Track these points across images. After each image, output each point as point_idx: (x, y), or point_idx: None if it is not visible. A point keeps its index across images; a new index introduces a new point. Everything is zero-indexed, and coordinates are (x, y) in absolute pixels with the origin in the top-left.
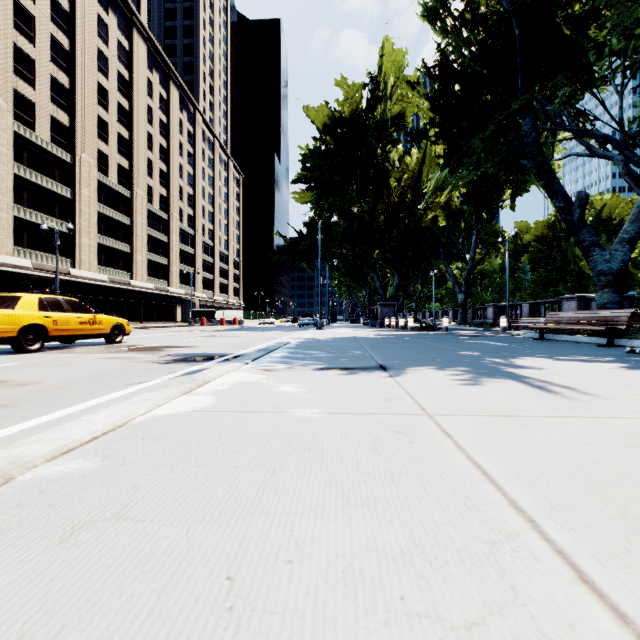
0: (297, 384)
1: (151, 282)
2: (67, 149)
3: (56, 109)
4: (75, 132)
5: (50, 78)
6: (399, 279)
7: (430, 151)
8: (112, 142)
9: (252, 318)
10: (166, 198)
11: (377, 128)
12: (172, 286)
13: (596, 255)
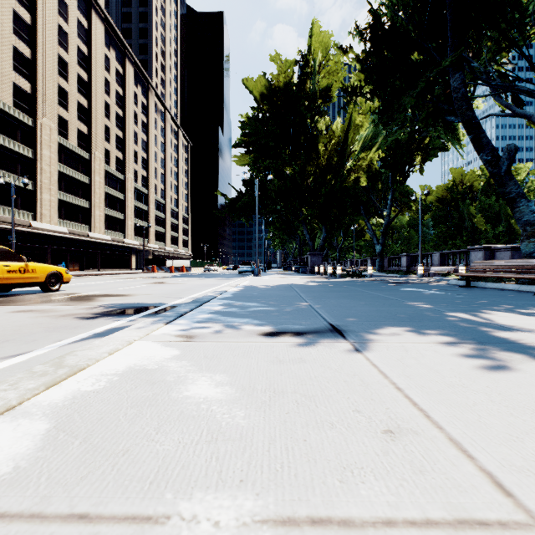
0: (221, 374)
1: (108, 234)
2: (29, 113)
3: (18, 77)
4: (36, 98)
5: (12, 48)
6: (326, 232)
7: (353, 120)
8: (72, 109)
9: (198, 266)
10: (122, 161)
11: (307, 99)
12: (127, 238)
13: (522, 206)
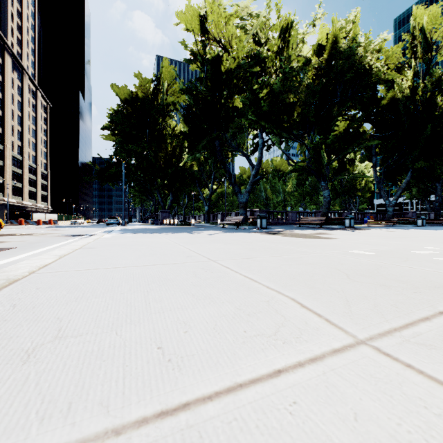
0: (131, 235)
1: None
2: None
3: None
4: None
5: None
6: (173, 197)
7: None
8: None
9: (64, 219)
10: None
11: (159, 109)
12: None
13: (239, 196)
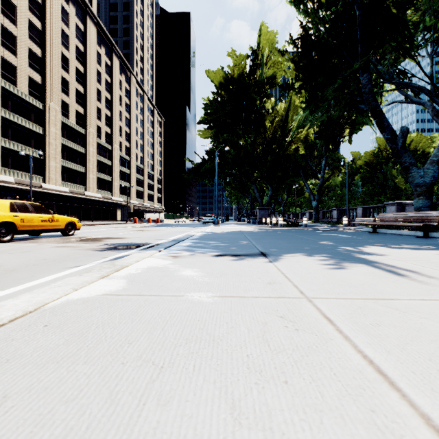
0: (196, 268)
1: (99, 193)
2: (40, 99)
3: (32, 71)
4: (45, 88)
5: (27, 49)
6: (272, 191)
7: (293, 102)
8: (72, 95)
9: (170, 218)
10: (110, 134)
11: (257, 85)
12: (114, 196)
13: (414, 172)
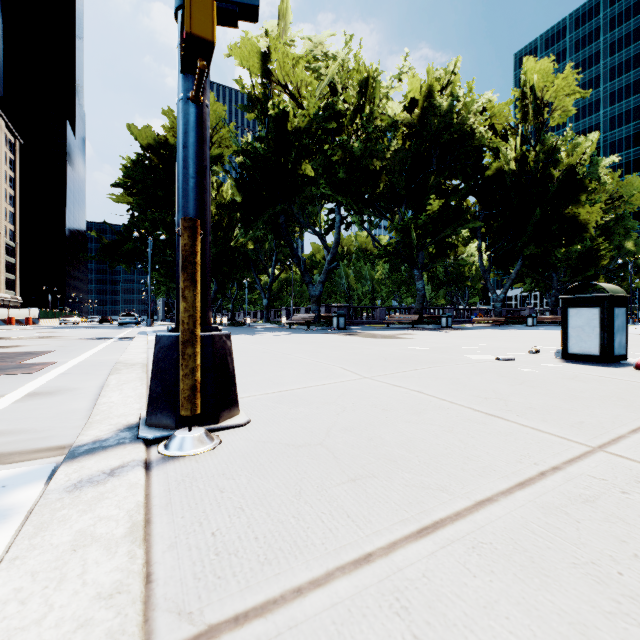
0: None
1: None
2: None
3: None
4: None
5: None
6: (217, 285)
7: None
8: None
9: (49, 317)
10: None
11: None
12: None
13: (311, 288)
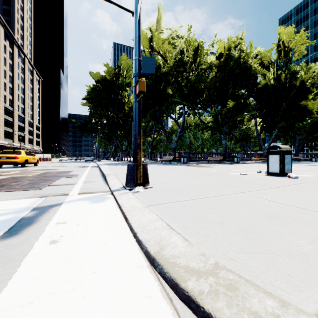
0: (117, 166)
1: None
2: None
3: None
4: None
5: None
6: (128, 143)
7: None
8: None
9: (55, 157)
10: None
11: (120, 86)
12: None
13: (171, 144)
